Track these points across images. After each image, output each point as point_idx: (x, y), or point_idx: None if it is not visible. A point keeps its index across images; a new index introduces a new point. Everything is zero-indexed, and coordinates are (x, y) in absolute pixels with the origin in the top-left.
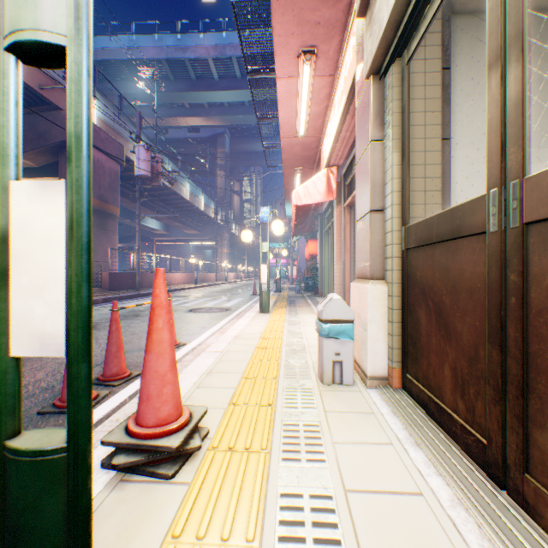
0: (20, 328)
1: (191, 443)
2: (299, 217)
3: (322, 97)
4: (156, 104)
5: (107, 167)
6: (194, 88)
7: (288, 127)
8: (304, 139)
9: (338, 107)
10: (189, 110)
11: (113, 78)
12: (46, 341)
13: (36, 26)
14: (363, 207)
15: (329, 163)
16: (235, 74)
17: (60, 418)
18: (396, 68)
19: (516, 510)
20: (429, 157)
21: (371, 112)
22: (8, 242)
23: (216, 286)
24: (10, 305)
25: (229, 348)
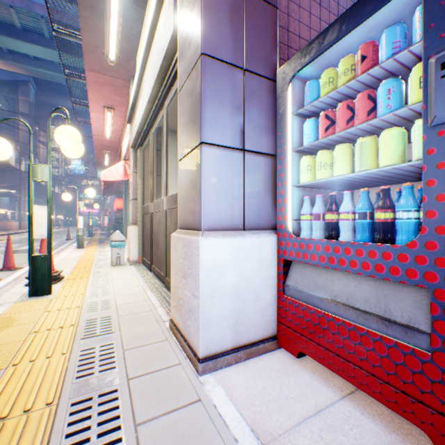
0: (36, 233)
1: (61, 276)
2: (108, 184)
3: (120, 124)
4: None
5: None
6: None
7: (99, 131)
8: (110, 138)
9: (128, 136)
10: None
11: None
12: (43, 235)
13: (42, 178)
14: (131, 196)
15: (126, 158)
16: (43, 33)
17: None
18: (141, 150)
19: (152, 273)
20: None
21: (133, 162)
22: (33, 217)
23: (22, 234)
24: (34, 229)
25: (61, 262)
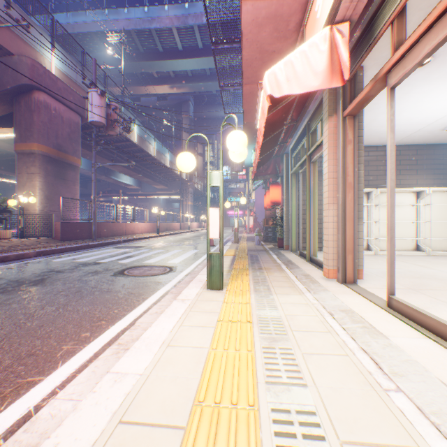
0: None
1: None
2: (263, 150)
3: None
4: (123, 67)
5: (66, 117)
6: (161, 57)
7: None
8: (280, 2)
9: None
10: (157, 79)
11: (90, 50)
12: None
13: None
14: None
15: (336, 10)
16: (196, 43)
17: None
18: None
19: None
20: None
21: None
22: None
23: (178, 235)
24: None
25: None
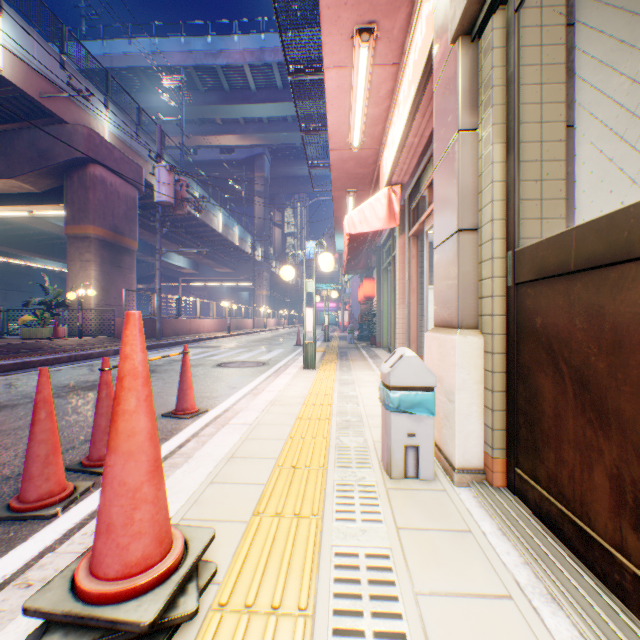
0: None
1: (180, 604)
2: (352, 251)
3: (382, 94)
4: (182, 119)
5: (122, 192)
6: (228, 101)
7: (339, 135)
8: (359, 151)
9: (404, 104)
10: (222, 126)
11: (132, 89)
12: None
13: None
14: (446, 227)
15: (390, 180)
16: (275, 83)
17: (12, 528)
18: (498, 20)
19: None
20: (547, 149)
21: (459, 89)
22: None
23: (253, 334)
24: None
25: (261, 418)
